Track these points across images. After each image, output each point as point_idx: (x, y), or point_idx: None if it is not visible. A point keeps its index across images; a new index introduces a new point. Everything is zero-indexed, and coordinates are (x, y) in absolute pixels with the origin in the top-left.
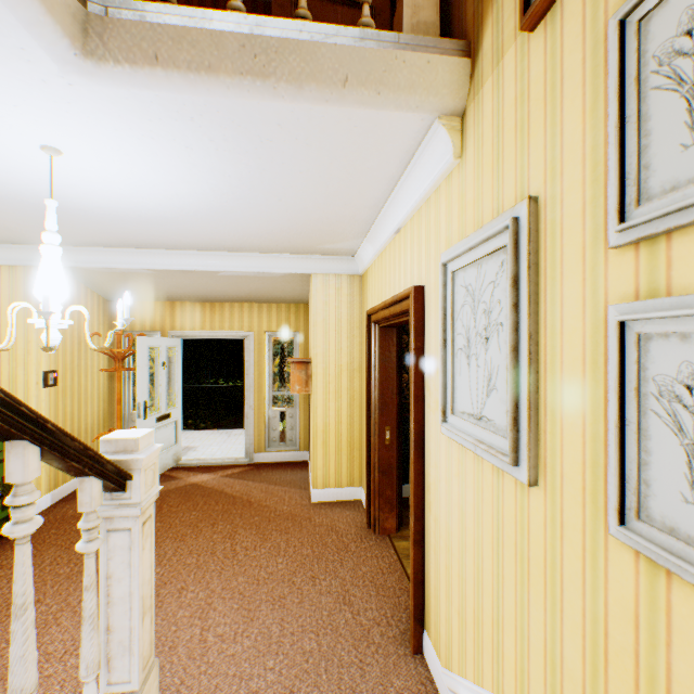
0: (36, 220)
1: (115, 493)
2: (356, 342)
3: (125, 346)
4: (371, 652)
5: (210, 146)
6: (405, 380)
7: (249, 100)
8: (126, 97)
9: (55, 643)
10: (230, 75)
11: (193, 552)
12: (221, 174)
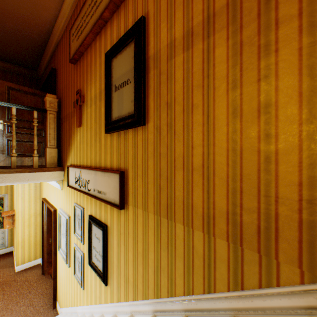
0: None
1: None
2: (38, 204)
3: None
4: (39, 315)
5: None
6: None
7: None
8: None
9: None
10: None
11: None
12: None
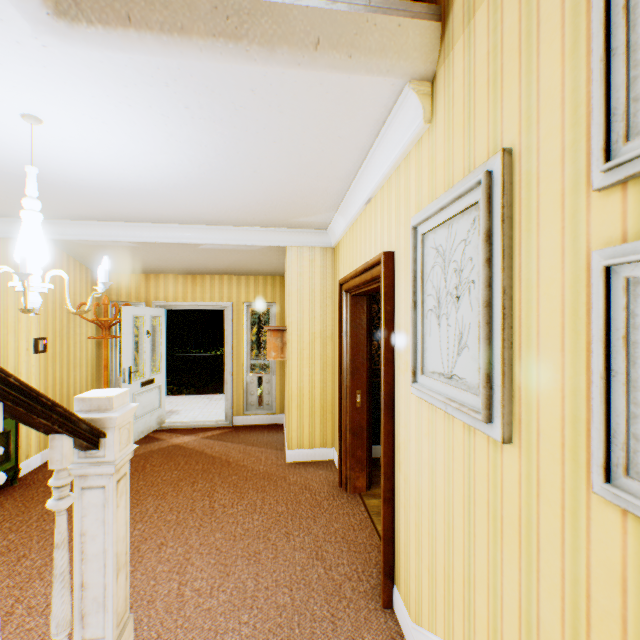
0: (23, 193)
1: (89, 452)
2: (328, 311)
3: (112, 316)
4: (342, 606)
5: (186, 114)
6: (374, 346)
7: (222, 63)
8: (100, 60)
9: (38, 597)
10: (203, 37)
11: (173, 509)
12: (198, 144)
